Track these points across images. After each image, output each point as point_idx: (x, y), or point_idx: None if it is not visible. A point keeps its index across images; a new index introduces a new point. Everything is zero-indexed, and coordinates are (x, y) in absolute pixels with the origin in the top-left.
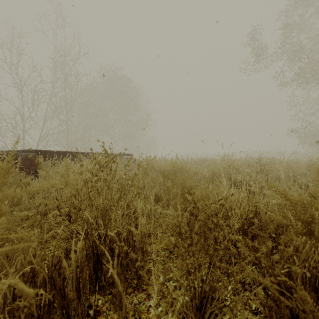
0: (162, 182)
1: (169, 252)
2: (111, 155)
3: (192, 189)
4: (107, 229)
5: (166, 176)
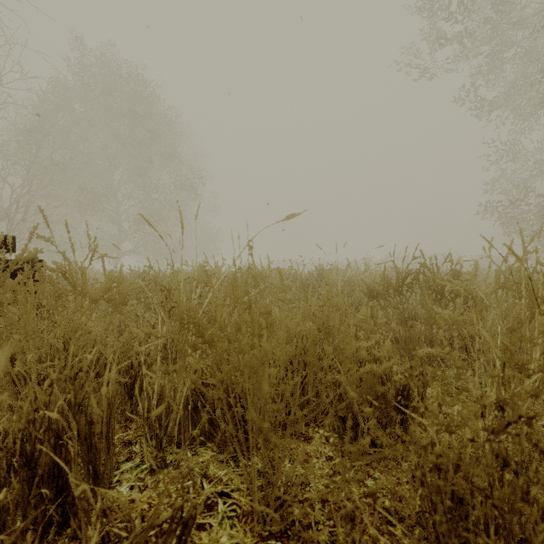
0: None
1: None
2: None
3: None
4: None
5: None
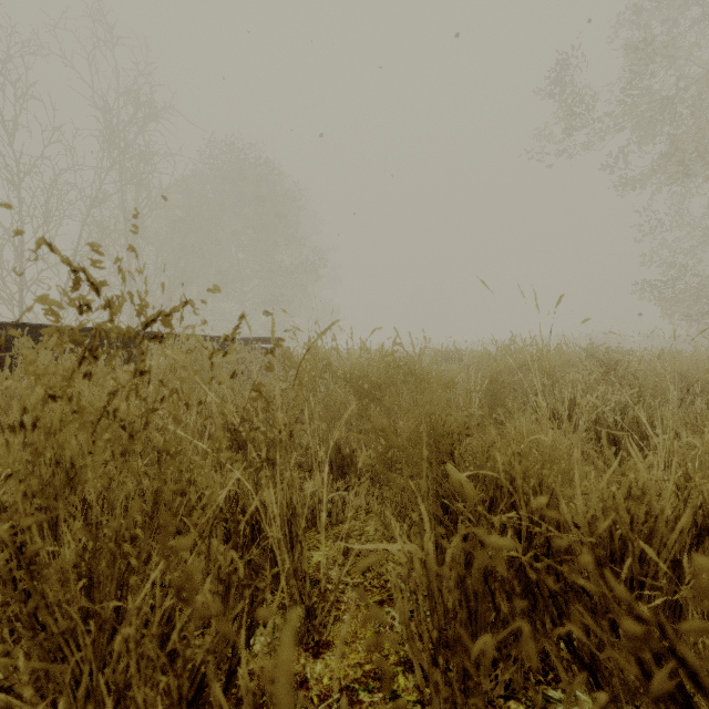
0: (355, 411)
1: (386, 700)
2: (140, 305)
3: (461, 440)
4: (113, 640)
5: (365, 394)
